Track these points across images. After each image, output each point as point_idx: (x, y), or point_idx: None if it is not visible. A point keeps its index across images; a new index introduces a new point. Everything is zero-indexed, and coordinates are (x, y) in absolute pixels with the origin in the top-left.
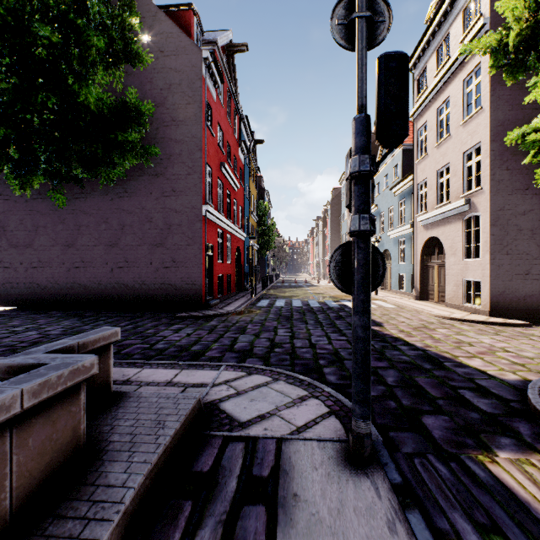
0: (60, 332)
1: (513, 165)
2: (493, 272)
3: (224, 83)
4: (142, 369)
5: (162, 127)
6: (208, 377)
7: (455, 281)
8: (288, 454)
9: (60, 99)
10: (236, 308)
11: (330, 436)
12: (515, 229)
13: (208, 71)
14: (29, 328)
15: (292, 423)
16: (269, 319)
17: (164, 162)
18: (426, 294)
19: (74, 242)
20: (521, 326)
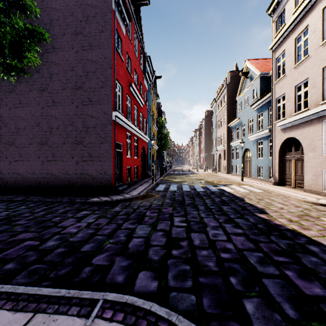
0: None
1: None
2: None
3: (132, 26)
4: None
5: (81, 51)
6: None
7: (314, 172)
8: None
9: None
10: (139, 193)
11: None
12: None
13: (118, 8)
14: None
15: None
16: (165, 204)
17: (82, 78)
18: (283, 181)
19: (14, 141)
20: None
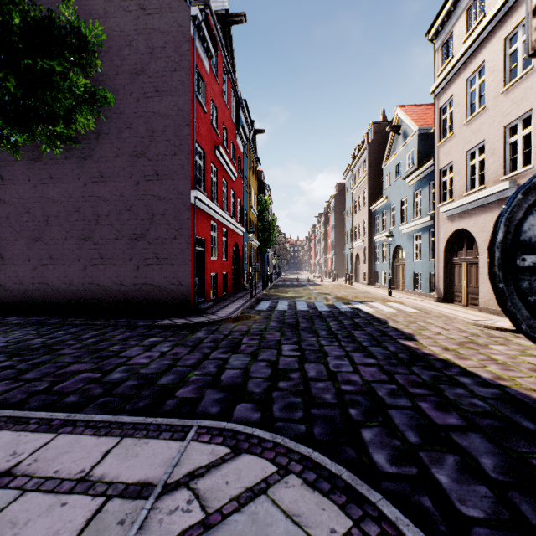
0: None
1: None
2: None
3: (218, 57)
4: (54, 435)
5: (143, 99)
6: (160, 462)
7: None
8: None
9: None
10: (231, 313)
11: None
12: None
13: (199, 34)
14: None
15: None
16: (270, 328)
17: (145, 140)
18: (450, 295)
19: (41, 235)
20: None
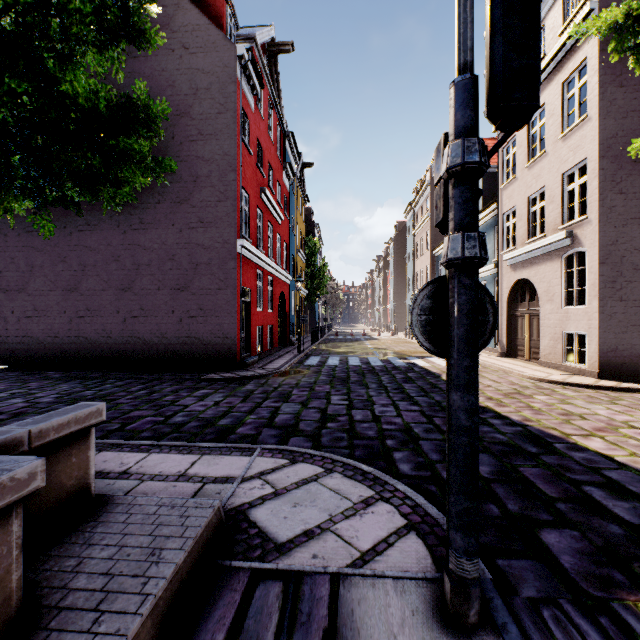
0: (53, 400)
1: (628, 188)
2: (602, 322)
3: (264, 91)
4: (148, 454)
5: (187, 143)
6: (237, 467)
7: (552, 334)
8: (350, 604)
9: (38, 90)
10: (279, 367)
11: (411, 570)
12: (630, 269)
13: (244, 73)
14: (14, 394)
15: (353, 546)
16: (320, 382)
17: (189, 186)
18: (514, 349)
19: (78, 285)
20: None
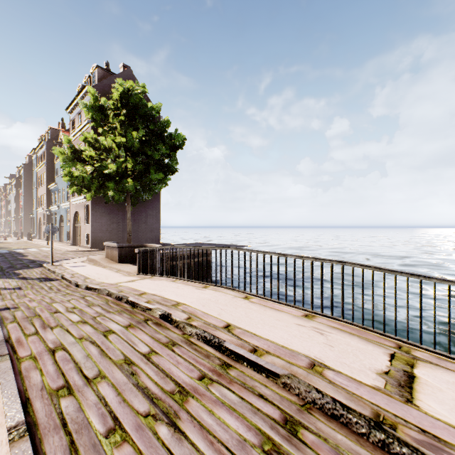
0: None
1: None
2: (93, 230)
3: None
4: None
5: None
6: None
7: (83, 234)
8: None
9: None
10: None
11: None
12: (102, 212)
13: None
14: None
15: None
16: None
17: None
18: (76, 242)
19: None
20: (97, 251)
